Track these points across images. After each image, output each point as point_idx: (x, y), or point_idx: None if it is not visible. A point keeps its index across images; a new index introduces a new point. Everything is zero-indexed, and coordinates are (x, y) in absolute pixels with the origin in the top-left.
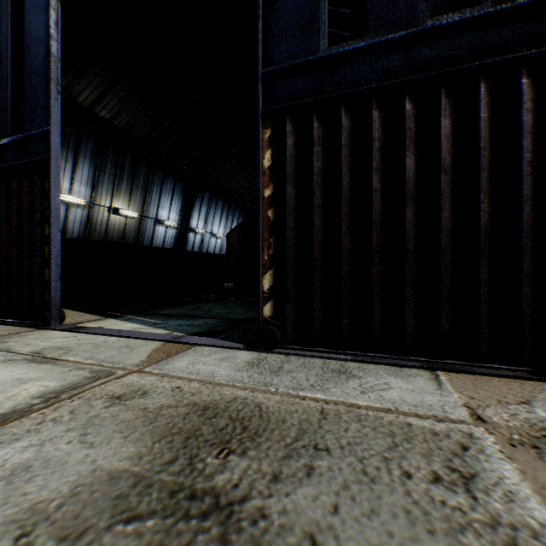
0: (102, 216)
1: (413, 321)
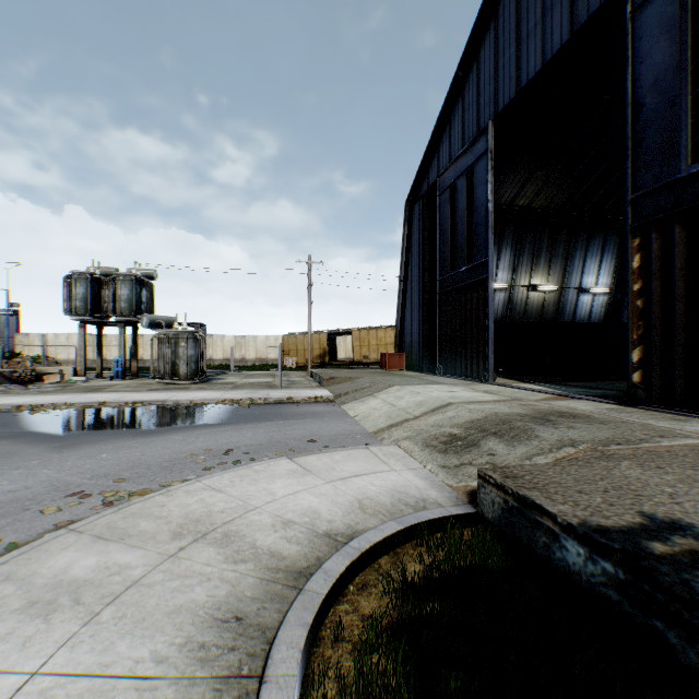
0: (521, 295)
1: None
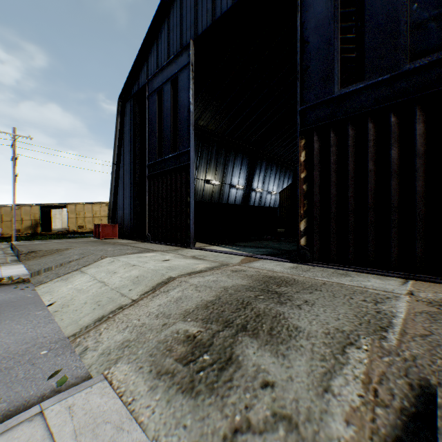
0: (200, 185)
1: (396, 250)
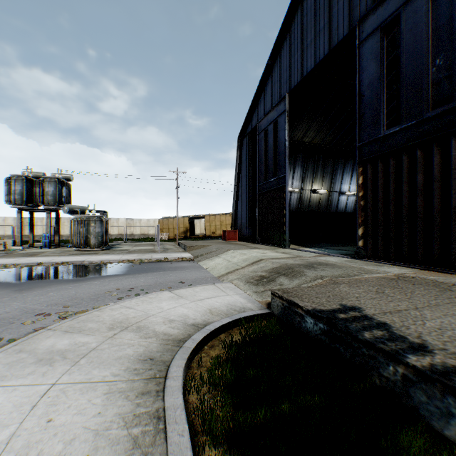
0: (307, 195)
1: (421, 249)
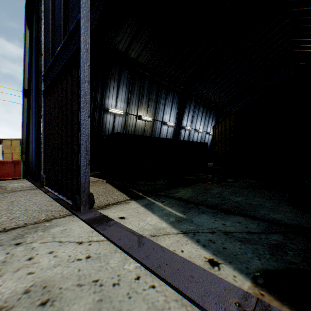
0: (132, 121)
1: None
